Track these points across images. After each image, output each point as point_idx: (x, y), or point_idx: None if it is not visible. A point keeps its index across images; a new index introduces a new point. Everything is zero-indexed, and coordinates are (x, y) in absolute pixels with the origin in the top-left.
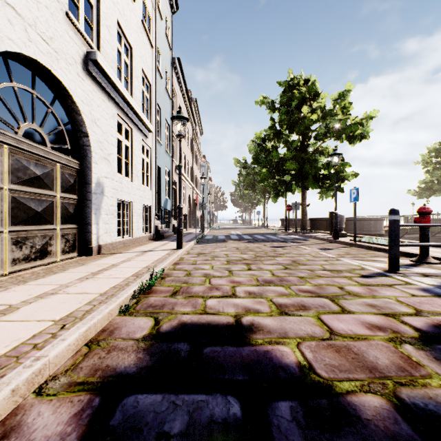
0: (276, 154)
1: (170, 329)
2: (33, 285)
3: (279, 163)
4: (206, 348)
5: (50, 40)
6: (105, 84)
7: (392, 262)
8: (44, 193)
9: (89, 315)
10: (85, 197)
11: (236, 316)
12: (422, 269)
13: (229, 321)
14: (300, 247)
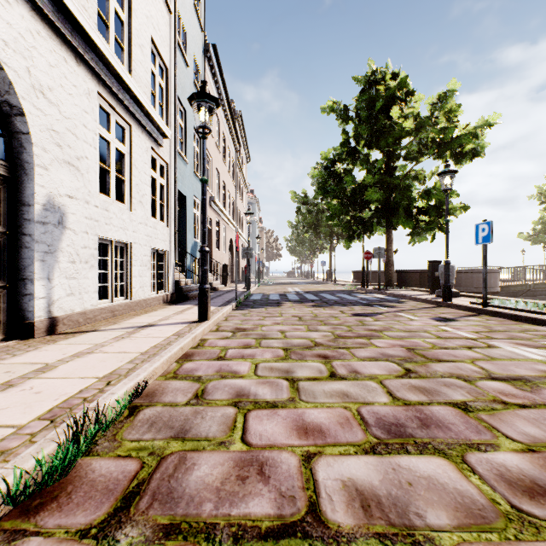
0: (352, 179)
1: None
2: None
3: (356, 192)
4: None
5: None
6: (65, 28)
7: None
8: None
9: None
10: (21, 229)
11: None
12: None
13: None
14: (399, 314)
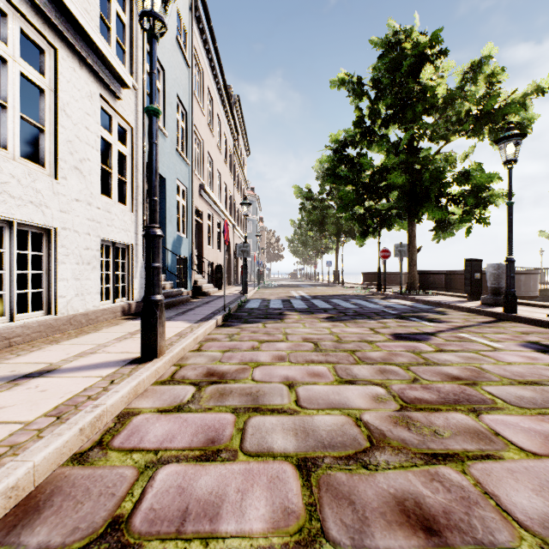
0: (369, 161)
1: None
2: None
3: (375, 176)
4: None
5: None
6: None
7: None
8: None
9: None
10: None
11: None
12: None
13: None
14: (463, 337)
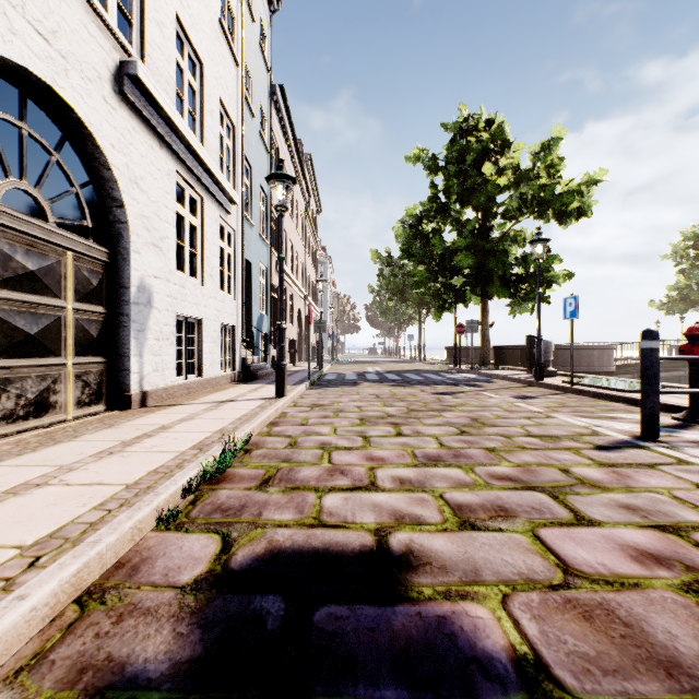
0: (440, 242)
1: (250, 561)
2: (9, 467)
3: (445, 256)
4: (319, 609)
5: (52, 35)
6: (153, 119)
7: (647, 421)
8: (43, 303)
9: (92, 536)
10: (119, 310)
11: (378, 532)
12: (697, 433)
13: (365, 543)
14: (481, 393)
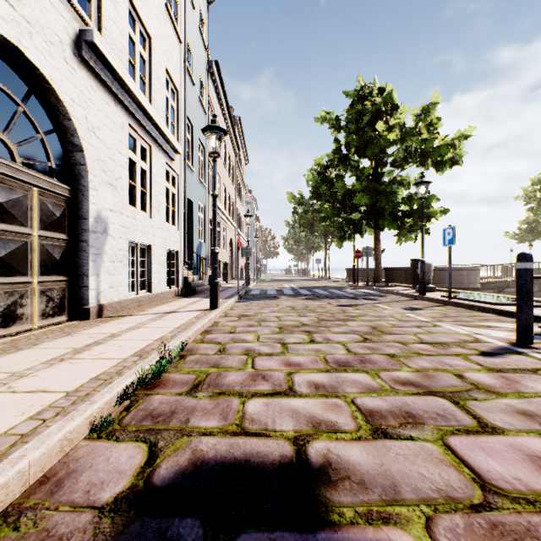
0: (342, 185)
1: (173, 474)
2: None
3: (346, 196)
4: (237, 537)
5: (17, 2)
6: (108, 80)
7: (522, 331)
8: (10, 230)
9: (18, 451)
10: (79, 237)
11: (297, 440)
12: None
13: (285, 453)
14: (377, 305)
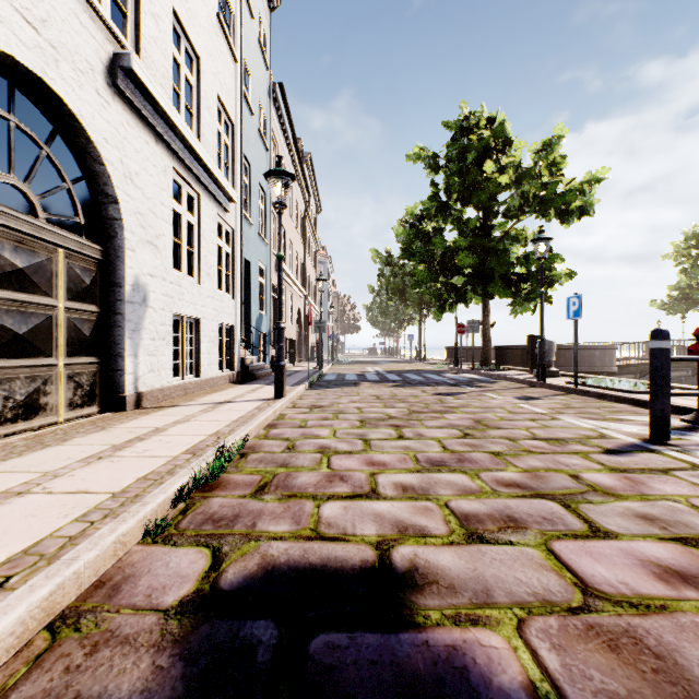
0: (441, 241)
1: (242, 579)
2: None
3: (446, 256)
4: (315, 637)
5: (42, 24)
6: (148, 113)
7: (657, 424)
8: (32, 302)
9: (70, 552)
10: (113, 309)
11: (380, 545)
12: None
13: (366, 558)
14: (483, 394)
